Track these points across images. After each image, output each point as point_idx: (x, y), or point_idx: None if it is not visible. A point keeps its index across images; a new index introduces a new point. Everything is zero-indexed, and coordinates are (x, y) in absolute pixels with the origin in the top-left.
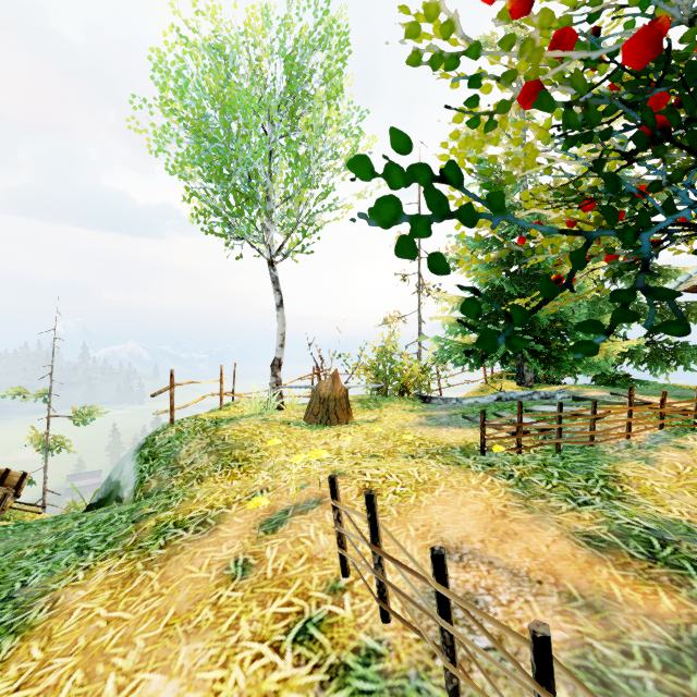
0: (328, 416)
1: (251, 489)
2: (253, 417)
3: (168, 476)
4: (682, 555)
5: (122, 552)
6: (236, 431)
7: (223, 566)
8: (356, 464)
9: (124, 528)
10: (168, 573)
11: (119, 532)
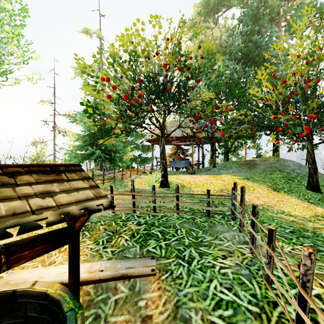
0: None
1: None
2: None
3: None
4: (136, 191)
5: None
6: None
7: None
8: None
9: None
10: None
11: None
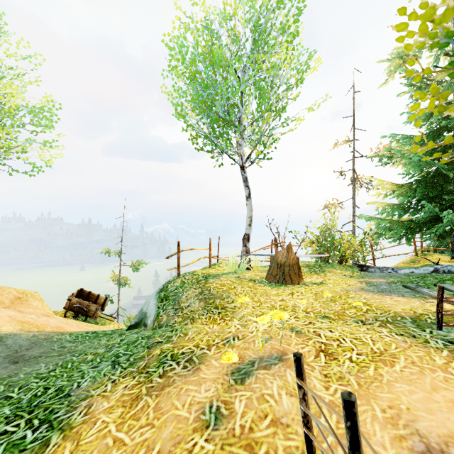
0: (283, 278)
1: (225, 335)
2: (230, 275)
3: (173, 314)
4: None
5: (136, 373)
6: (218, 285)
7: (200, 409)
8: (310, 323)
9: (141, 352)
10: (160, 403)
11: (138, 354)
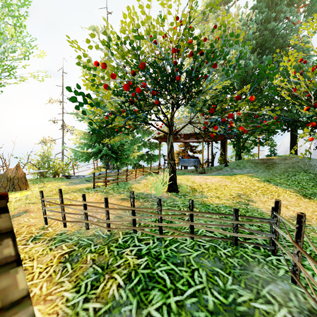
0: (13, 187)
1: None
2: None
3: None
4: (140, 197)
5: None
6: None
7: None
8: (40, 199)
9: None
10: None
11: None
